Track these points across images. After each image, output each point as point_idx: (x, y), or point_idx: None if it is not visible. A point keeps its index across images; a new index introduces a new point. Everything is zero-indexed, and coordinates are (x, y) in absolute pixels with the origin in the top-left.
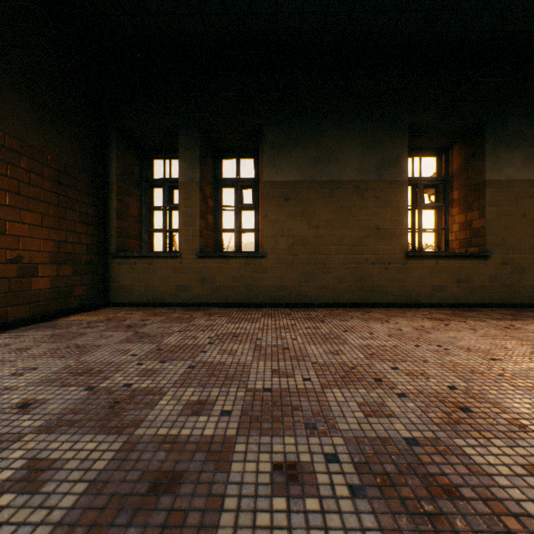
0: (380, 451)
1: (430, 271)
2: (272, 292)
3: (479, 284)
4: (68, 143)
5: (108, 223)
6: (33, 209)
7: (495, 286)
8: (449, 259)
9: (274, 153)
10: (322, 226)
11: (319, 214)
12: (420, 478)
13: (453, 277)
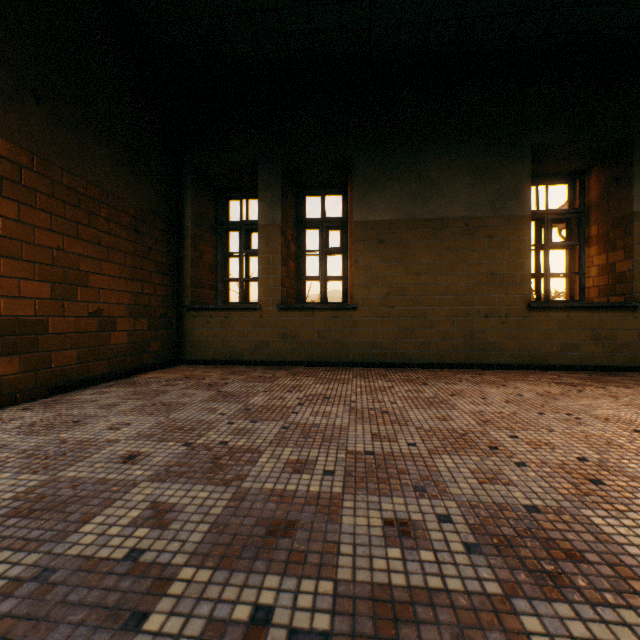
0: (497, 516)
1: (559, 326)
2: (364, 349)
3: (624, 342)
4: (143, 187)
5: (182, 272)
6: (112, 260)
7: None
8: (584, 310)
9: (366, 188)
10: (423, 272)
11: (420, 259)
12: (540, 542)
13: (590, 333)
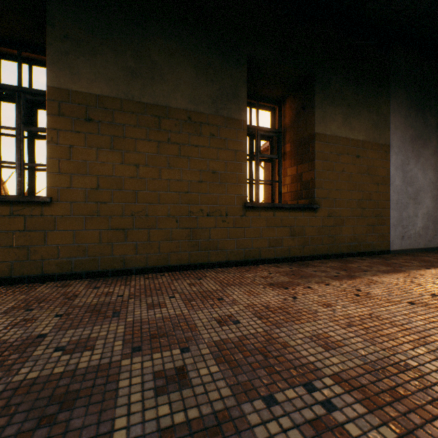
0: None
1: (268, 224)
2: (63, 257)
3: (310, 237)
4: None
5: None
6: None
7: (322, 238)
8: (285, 210)
9: (68, 46)
10: (143, 164)
11: (140, 148)
12: None
13: (289, 230)
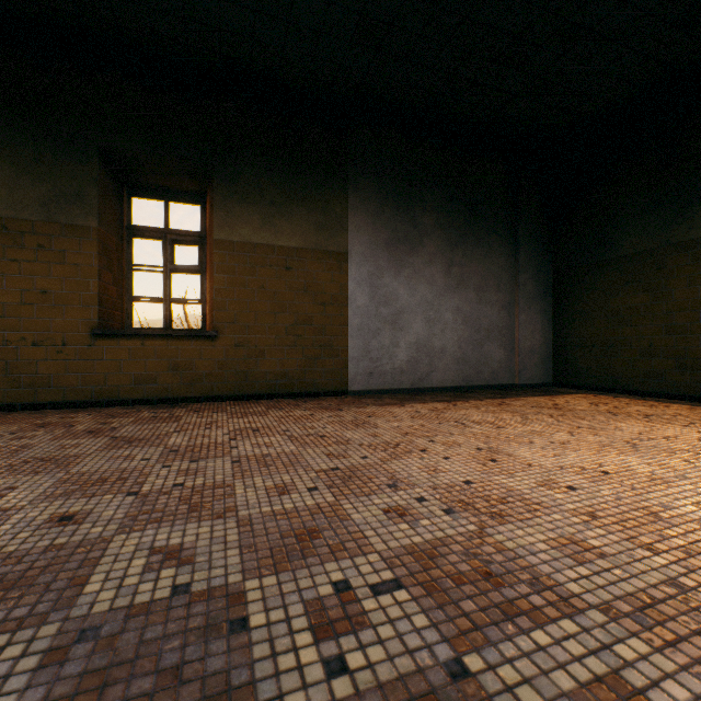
0: None
1: (133, 355)
2: None
3: (205, 372)
4: None
5: None
6: None
7: (227, 374)
8: (162, 339)
9: None
10: None
11: None
12: None
13: (169, 363)
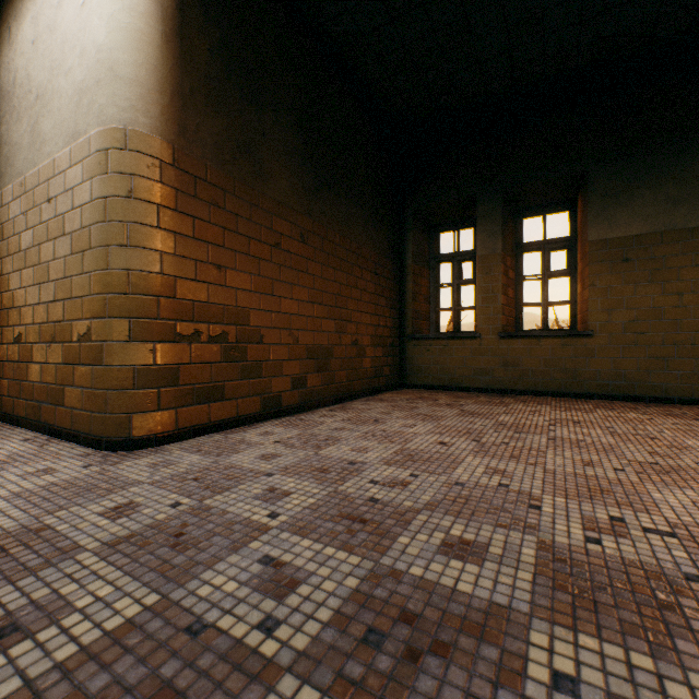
0: None
1: None
2: (601, 380)
3: None
4: (379, 236)
5: (403, 305)
6: (362, 300)
7: None
8: None
9: (605, 203)
10: (687, 291)
11: (682, 275)
12: None
13: None
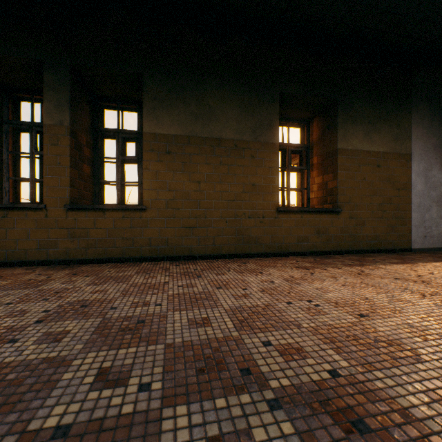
0: None
1: (296, 224)
2: (153, 246)
3: (333, 235)
4: None
5: None
6: None
7: (344, 236)
8: (311, 213)
9: (155, 104)
10: (203, 181)
11: (201, 169)
12: None
13: (314, 229)
